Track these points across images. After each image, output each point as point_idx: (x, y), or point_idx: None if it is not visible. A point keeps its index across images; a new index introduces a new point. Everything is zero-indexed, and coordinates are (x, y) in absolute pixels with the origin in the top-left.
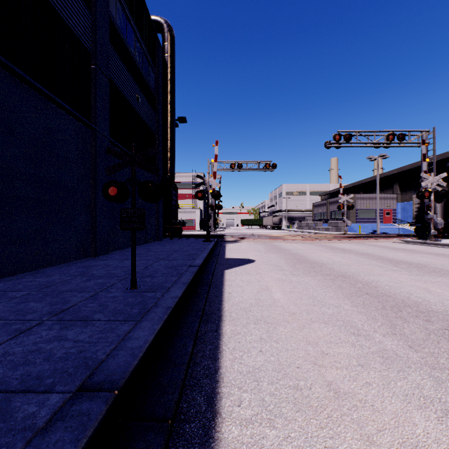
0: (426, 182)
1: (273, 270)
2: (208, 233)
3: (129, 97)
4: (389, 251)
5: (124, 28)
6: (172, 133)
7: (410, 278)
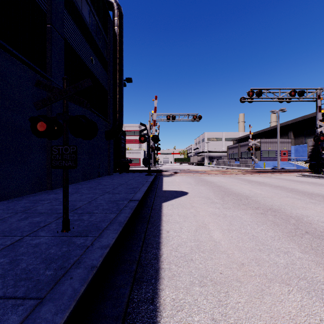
0: (322, 128)
1: (206, 203)
2: (149, 169)
3: (84, 58)
4: (295, 184)
5: (80, 1)
6: (121, 90)
7: None
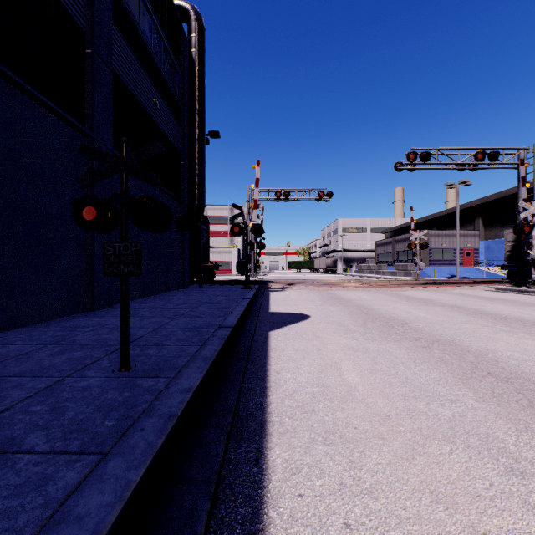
0: (526, 213)
1: (338, 331)
2: (247, 278)
3: (143, 100)
4: (483, 302)
5: (136, 9)
6: (201, 150)
7: None
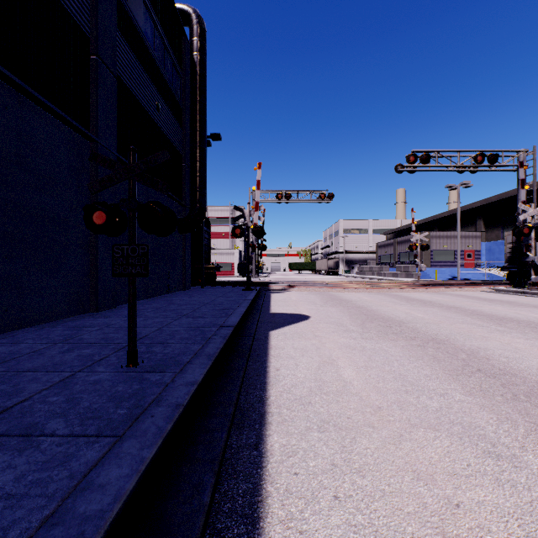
0: (525, 215)
1: (336, 331)
2: (249, 279)
3: (145, 104)
4: (481, 303)
5: (139, 14)
6: (203, 153)
7: (528, 343)
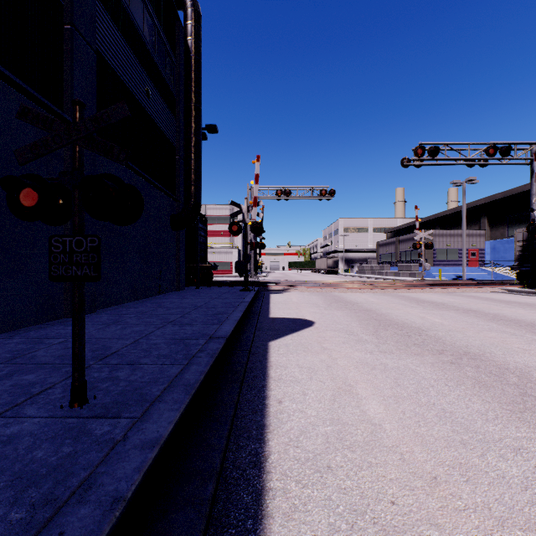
0: None
1: (347, 342)
2: (246, 279)
3: (133, 88)
4: (499, 306)
5: None
6: (198, 144)
7: None
